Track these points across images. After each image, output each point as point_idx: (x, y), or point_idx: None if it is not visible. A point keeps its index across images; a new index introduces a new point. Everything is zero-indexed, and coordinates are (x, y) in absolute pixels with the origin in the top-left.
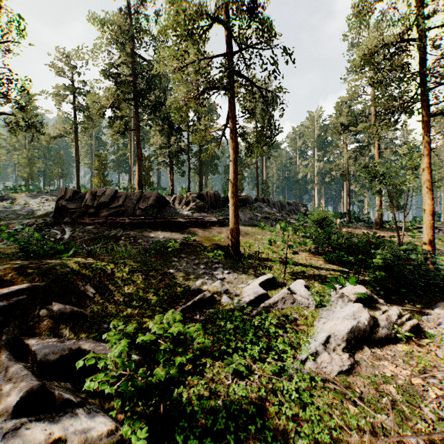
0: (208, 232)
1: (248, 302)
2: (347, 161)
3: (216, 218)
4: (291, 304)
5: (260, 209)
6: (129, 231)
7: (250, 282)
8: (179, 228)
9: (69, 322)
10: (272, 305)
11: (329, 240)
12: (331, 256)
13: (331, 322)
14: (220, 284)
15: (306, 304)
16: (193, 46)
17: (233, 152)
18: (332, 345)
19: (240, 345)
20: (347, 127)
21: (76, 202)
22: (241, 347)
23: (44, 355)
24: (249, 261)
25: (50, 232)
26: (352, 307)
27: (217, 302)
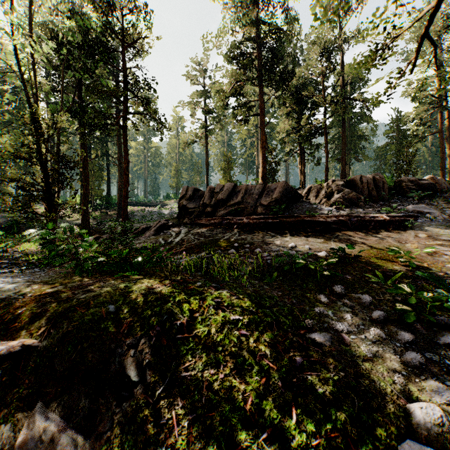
0: (374, 239)
1: None
2: None
3: (386, 214)
4: None
5: None
6: (246, 234)
7: None
8: (318, 232)
9: None
10: None
11: None
12: None
13: None
14: None
15: None
16: None
17: None
18: None
19: None
20: None
21: (196, 201)
22: None
23: None
24: None
25: (167, 233)
26: None
27: None
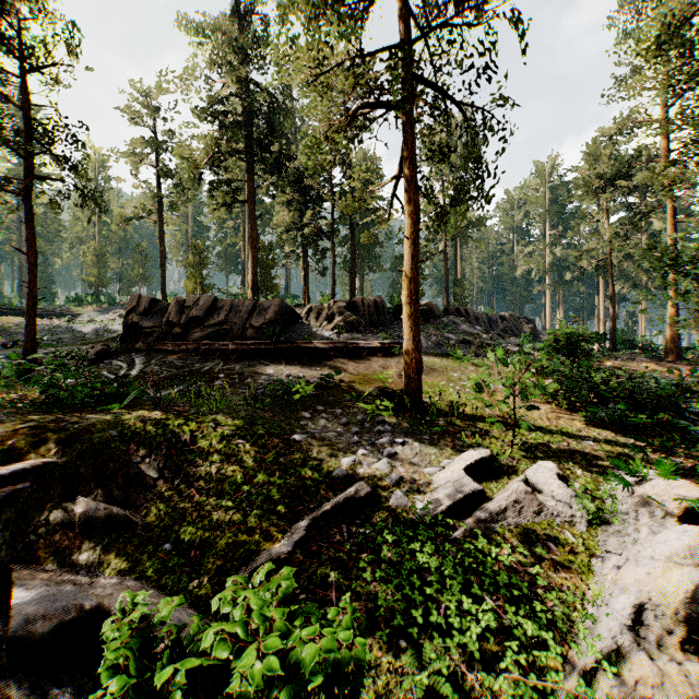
0: (365, 365)
1: (445, 509)
2: (609, 242)
3: (378, 342)
4: (534, 515)
5: (454, 326)
6: (233, 364)
7: (446, 464)
8: (315, 359)
9: (101, 537)
10: (495, 517)
11: (590, 382)
12: (601, 413)
13: (637, 569)
14: (387, 467)
15: (568, 516)
16: (336, 22)
17: (410, 222)
18: (652, 630)
19: (436, 619)
20: (609, 182)
21: (155, 317)
22: (436, 622)
23: (26, 621)
24: (440, 421)
25: (111, 364)
26: (680, 534)
27: (382, 504)
